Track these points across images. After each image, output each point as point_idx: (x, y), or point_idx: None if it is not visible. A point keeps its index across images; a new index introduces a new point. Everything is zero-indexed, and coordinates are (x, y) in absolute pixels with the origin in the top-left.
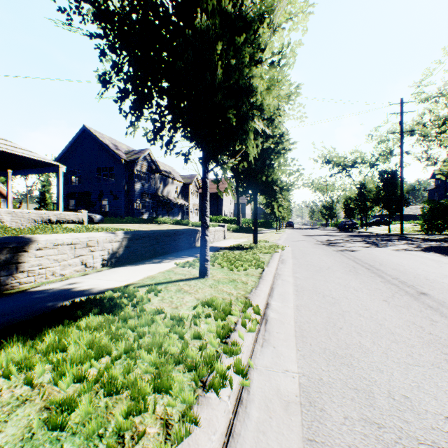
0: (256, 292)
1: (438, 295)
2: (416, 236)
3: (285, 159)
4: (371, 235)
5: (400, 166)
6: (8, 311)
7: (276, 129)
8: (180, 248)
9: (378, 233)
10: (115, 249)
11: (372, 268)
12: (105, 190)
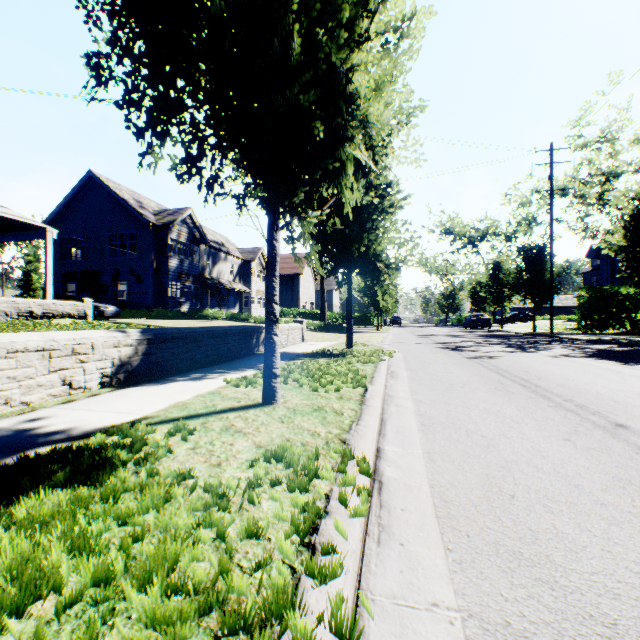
0: (359, 429)
1: None
2: (572, 337)
3: (393, 222)
4: (510, 335)
5: (550, 238)
6: None
7: (380, 177)
8: (234, 355)
9: (519, 332)
10: (125, 358)
11: (528, 384)
12: (123, 268)
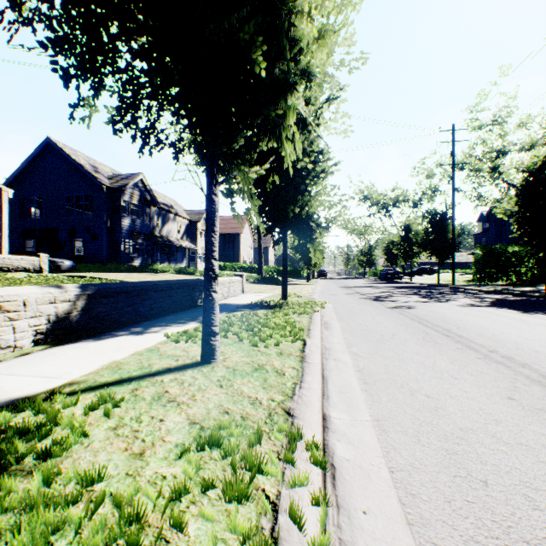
0: (303, 394)
1: None
2: (471, 288)
3: (324, 186)
4: (419, 286)
5: (452, 204)
6: None
7: (312, 146)
8: (178, 307)
9: (426, 284)
10: (63, 314)
11: (451, 334)
12: (79, 226)
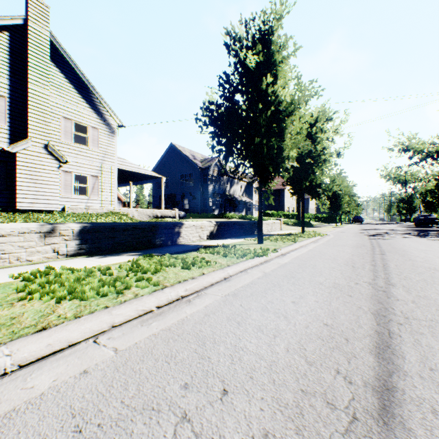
0: (284, 248)
1: (390, 255)
2: None
3: (327, 166)
4: None
5: None
6: (187, 247)
7: (319, 144)
8: (246, 233)
9: None
10: (212, 231)
11: (376, 246)
12: (186, 192)
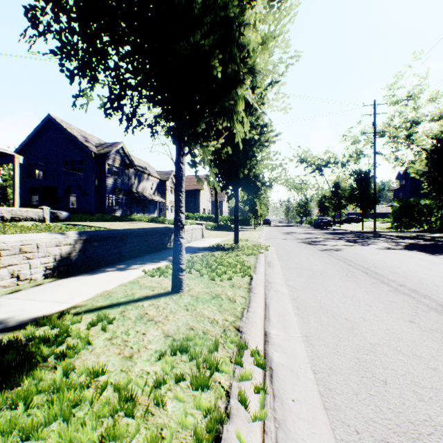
0: (249, 316)
1: None
2: (389, 234)
3: (268, 152)
4: (346, 232)
5: (373, 165)
6: None
7: (258, 120)
8: (152, 249)
9: (352, 230)
10: (65, 254)
11: (369, 271)
12: (73, 184)
